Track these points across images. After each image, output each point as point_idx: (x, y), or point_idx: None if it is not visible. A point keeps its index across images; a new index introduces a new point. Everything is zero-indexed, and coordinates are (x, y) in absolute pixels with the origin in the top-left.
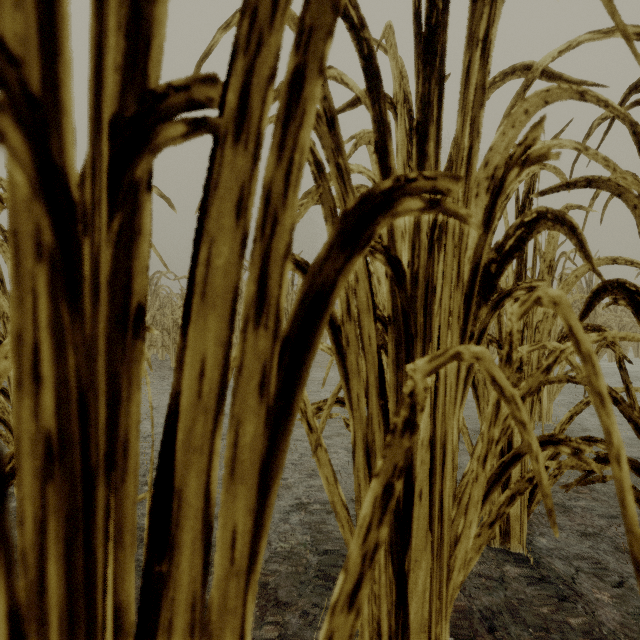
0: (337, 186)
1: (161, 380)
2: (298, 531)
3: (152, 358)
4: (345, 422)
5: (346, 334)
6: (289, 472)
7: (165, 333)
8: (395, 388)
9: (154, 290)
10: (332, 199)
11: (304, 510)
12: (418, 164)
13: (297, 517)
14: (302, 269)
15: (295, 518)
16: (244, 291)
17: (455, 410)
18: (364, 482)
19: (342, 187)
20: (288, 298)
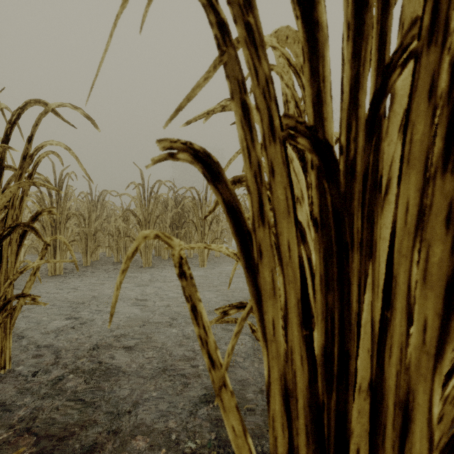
0: (246, 53)
1: (104, 273)
2: (205, 427)
3: (101, 255)
4: (250, 327)
5: (258, 243)
6: (199, 359)
7: (111, 236)
8: (323, 314)
9: (102, 204)
10: (240, 70)
11: (211, 401)
12: (355, 16)
13: (204, 410)
14: (202, 160)
15: (203, 411)
16: (169, 205)
17: (438, 366)
18: (281, 434)
19: (253, 54)
20: (202, 210)
